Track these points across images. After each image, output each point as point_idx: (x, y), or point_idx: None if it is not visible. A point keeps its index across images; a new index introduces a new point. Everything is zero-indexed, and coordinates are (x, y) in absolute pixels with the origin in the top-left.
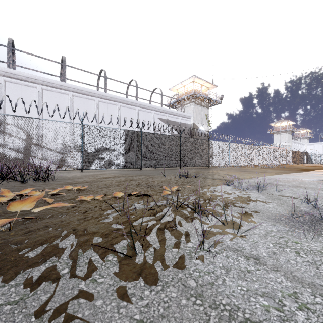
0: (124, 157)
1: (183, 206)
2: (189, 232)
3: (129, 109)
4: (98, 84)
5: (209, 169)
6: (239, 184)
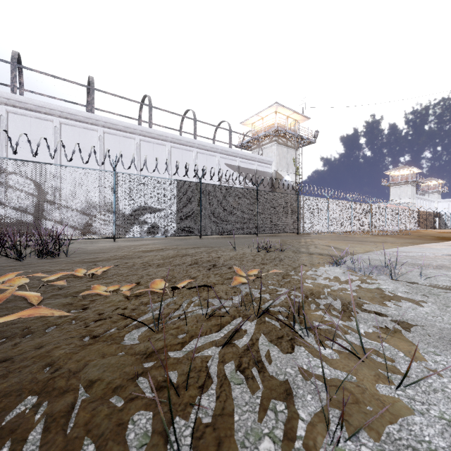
0: (176, 220)
1: (271, 310)
2: (290, 382)
3: (184, 152)
4: (140, 115)
5: (300, 238)
6: (354, 263)
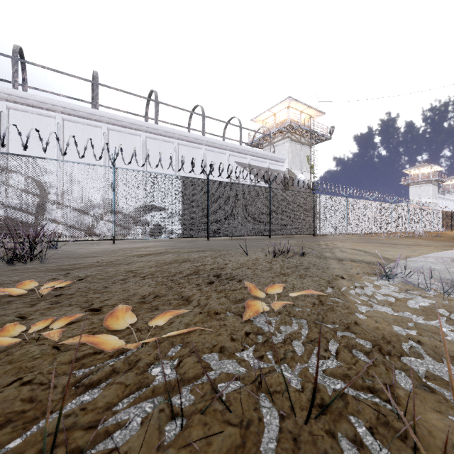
0: (181, 220)
1: (326, 396)
2: None
3: (192, 149)
4: (146, 112)
5: (318, 240)
6: (408, 275)
